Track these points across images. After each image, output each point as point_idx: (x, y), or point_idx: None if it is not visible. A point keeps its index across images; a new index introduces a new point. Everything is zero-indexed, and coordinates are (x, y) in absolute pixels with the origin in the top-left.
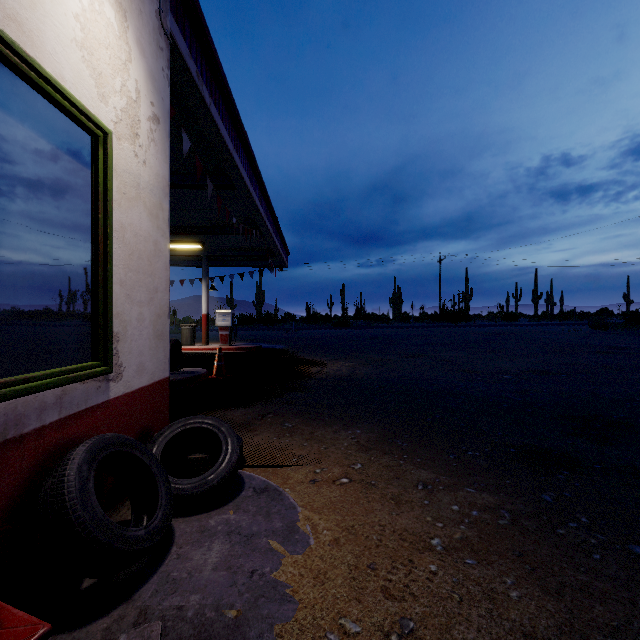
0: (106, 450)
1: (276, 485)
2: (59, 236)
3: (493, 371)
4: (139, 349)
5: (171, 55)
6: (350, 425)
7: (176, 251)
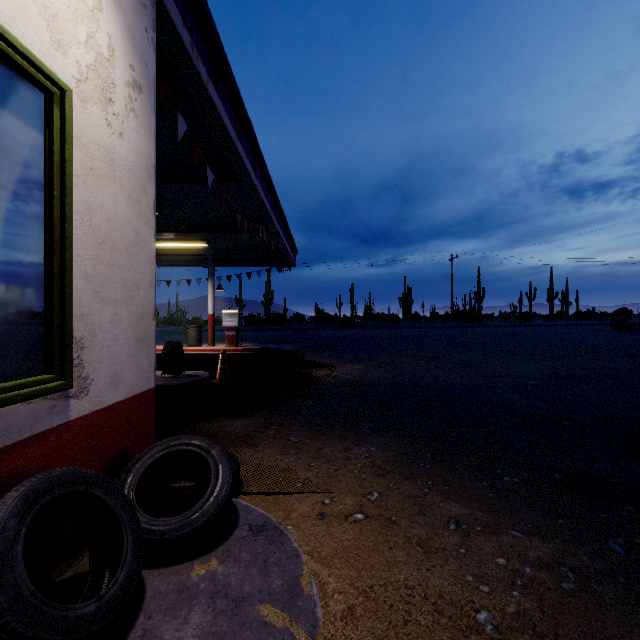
0: (51, 493)
1: (276, 521)
2: None
3: (516, 376)
4: (113, 357)
5: (160, 20)
6: (363, 440)
7: (182, 250)
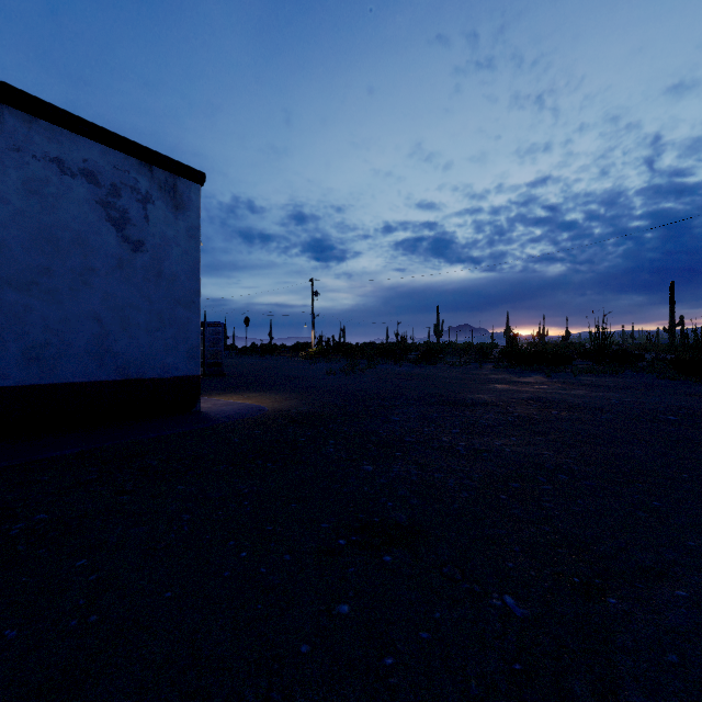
0: None
1: None
2: None
3: None
4: None
5: None
6: None
7: None
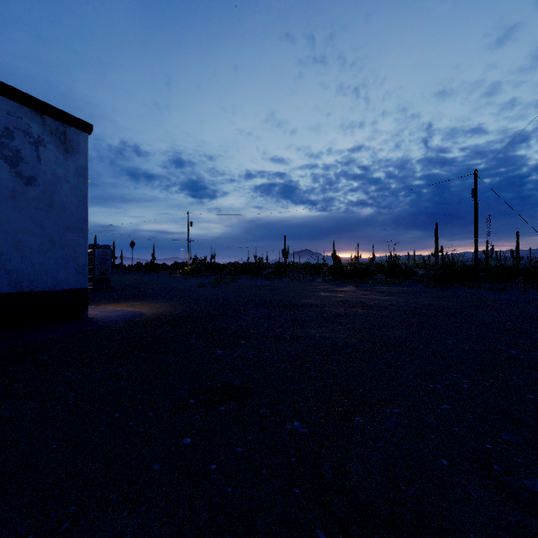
0: None
1: None
2: None
3: None
4: None
5: None
6: None
7: None
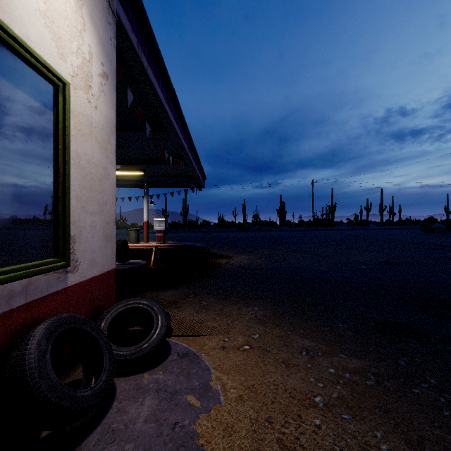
0: (62, 327)
1: (195, 351)
2: (26, 161)
3: (353, 263)
4: (92, 248)
5: (118, 30)
6: (250, 303)
7: (125, 176)
